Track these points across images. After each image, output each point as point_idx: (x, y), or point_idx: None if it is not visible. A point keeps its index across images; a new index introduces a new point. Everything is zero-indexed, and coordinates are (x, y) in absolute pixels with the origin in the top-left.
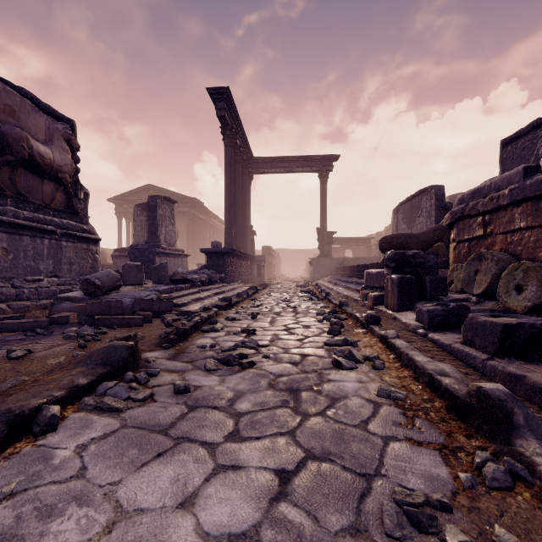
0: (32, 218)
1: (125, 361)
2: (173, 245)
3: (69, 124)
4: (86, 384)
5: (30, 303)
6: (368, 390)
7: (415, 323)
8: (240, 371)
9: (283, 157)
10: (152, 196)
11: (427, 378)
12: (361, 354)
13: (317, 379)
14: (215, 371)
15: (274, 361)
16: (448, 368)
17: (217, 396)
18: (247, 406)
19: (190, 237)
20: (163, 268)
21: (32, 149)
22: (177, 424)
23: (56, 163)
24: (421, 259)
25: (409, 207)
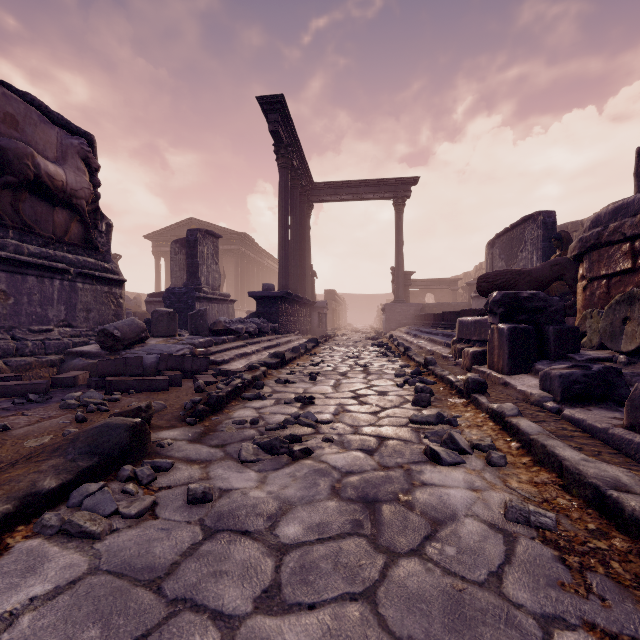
0: (39, 253)
1: (124, 447)
2: (217, 288)
3: (86, 140)
4: (55, 487)
5: (33, 359)
6: (489, 506)
7: (539, 392)
8: (290, 463)
9: (349, 182)
10: (192, 230)
11: (588, 490)
12: (465, 438)
13: (404, 481)
14: (254, 462)
15: (339, 446)
16: (625, 477)
17: (251, 510)
18: (297, 532)
19: (238, 280)
20: (201, 316)
21: (39, 168)
22: (180, 567)
23: (69, 187)
24: (541, 303)
25: (508, 240)
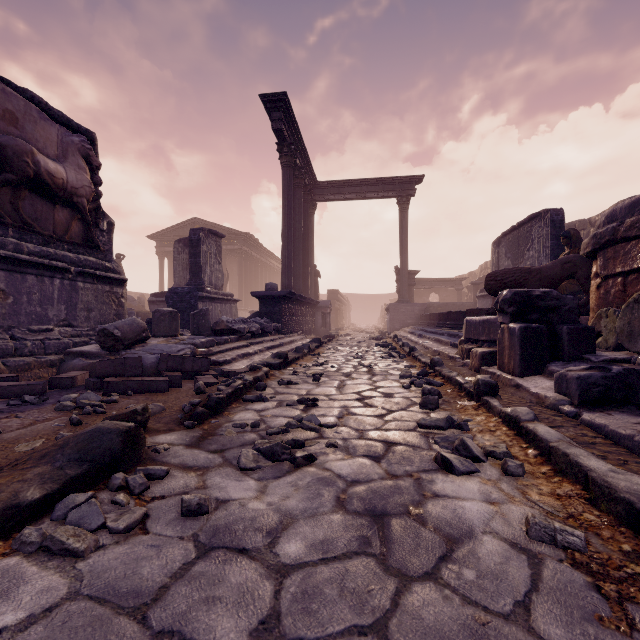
0: (39, 252)
1: (116, 453)
2: (220, 288)
3: (87, 137)
4: (39, 498)
5: (32, 359)
6: (509, 522)
7: (554, 395)
8: (292, 470)
9: (353, 181)
10: (195, 229)
11: (620, 506)
12: (477, 444)
13: (414, 492)
14: (254, 470)
15: (344, 452)
16: None
17: (249, 524)
18: (299, 550)
19: (242, 280)
20: (203, 316)
21: (39, 166)
22: (169, 592)
23: (70, 185)
24: (554, 301)
25: (514, 239)
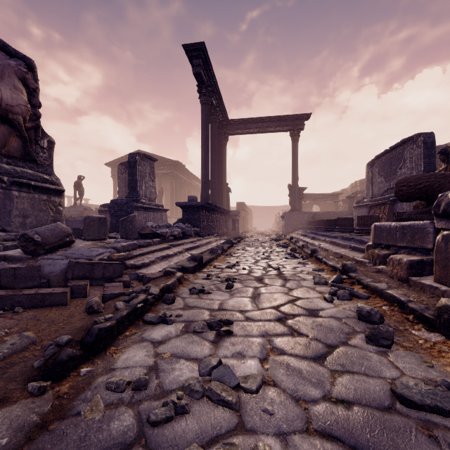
0: None
1: None
2: (153, 200)
3: (26, 64)
4: None
5: None
6: None
7: None
8: None
9: (256, 118)
10: (132, 153)
11: None
12: None
13: None
14: None
15: None
16: None
17: None
18: None
19: (173, 195)
20: (130, 222)
21: None
22: None
23: (5, 102)
24: None
25: (387, 160)
